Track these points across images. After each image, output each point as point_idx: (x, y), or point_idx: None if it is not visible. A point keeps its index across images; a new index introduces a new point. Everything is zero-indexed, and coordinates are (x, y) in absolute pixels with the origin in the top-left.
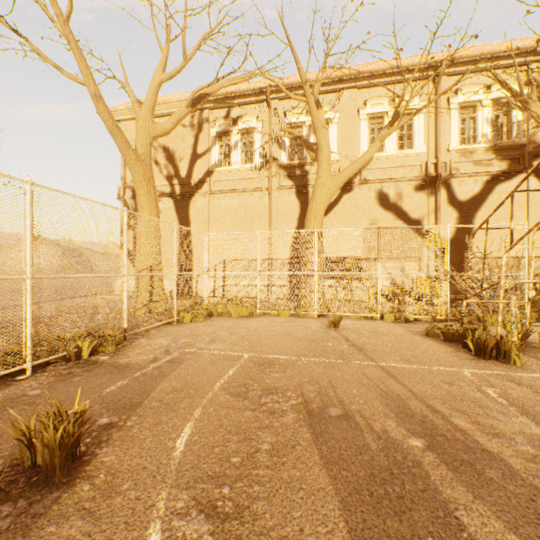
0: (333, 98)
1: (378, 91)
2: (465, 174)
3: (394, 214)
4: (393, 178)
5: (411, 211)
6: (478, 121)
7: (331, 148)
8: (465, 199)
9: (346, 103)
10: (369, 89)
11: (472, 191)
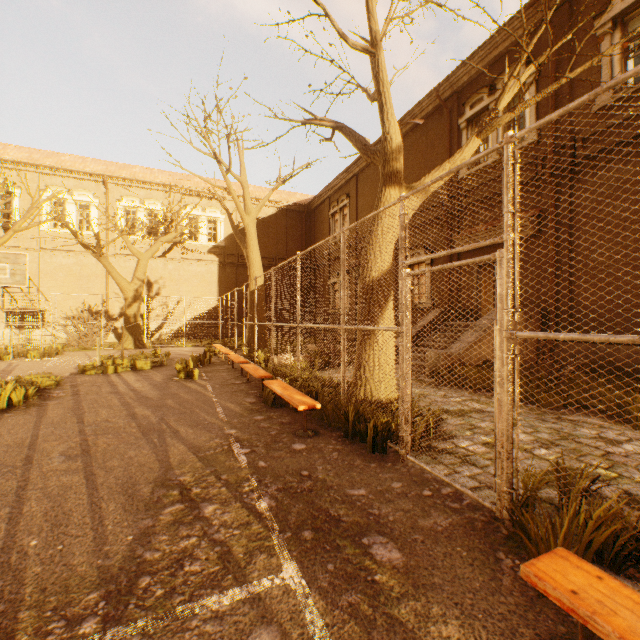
0: (16, 175)
1: (60, 181)
2: (127, 255)
3: (75, 278)
4: (73, 250)
5: (89, 276)
6: (139, 221)
7: (14, 217)
8: (129, 272)
9: (29, 183)
10: (52, 176)
11: (134, 267)
